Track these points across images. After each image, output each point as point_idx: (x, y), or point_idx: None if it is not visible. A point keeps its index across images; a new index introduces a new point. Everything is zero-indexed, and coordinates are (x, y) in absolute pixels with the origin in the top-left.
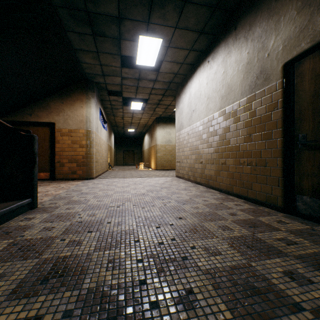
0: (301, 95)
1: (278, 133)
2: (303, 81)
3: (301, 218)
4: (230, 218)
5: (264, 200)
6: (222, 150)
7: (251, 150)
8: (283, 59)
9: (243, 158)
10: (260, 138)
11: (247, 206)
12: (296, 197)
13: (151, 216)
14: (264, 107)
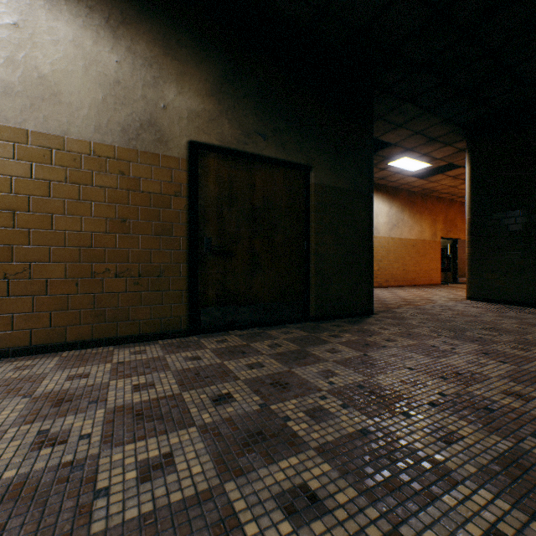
0: (206, 191)
1: (183, 230)
2: (208, 177)
3: (206, 333)
4: (215, 361)
5: (158, 329)
6: (12, 238)
7: (128, 249)
8: (190, 134)
9: (106, 263)
10: (151, 231)
11: (152, 348)
12: (201, 311)
13: (211, 445)
14: (159, 184)
